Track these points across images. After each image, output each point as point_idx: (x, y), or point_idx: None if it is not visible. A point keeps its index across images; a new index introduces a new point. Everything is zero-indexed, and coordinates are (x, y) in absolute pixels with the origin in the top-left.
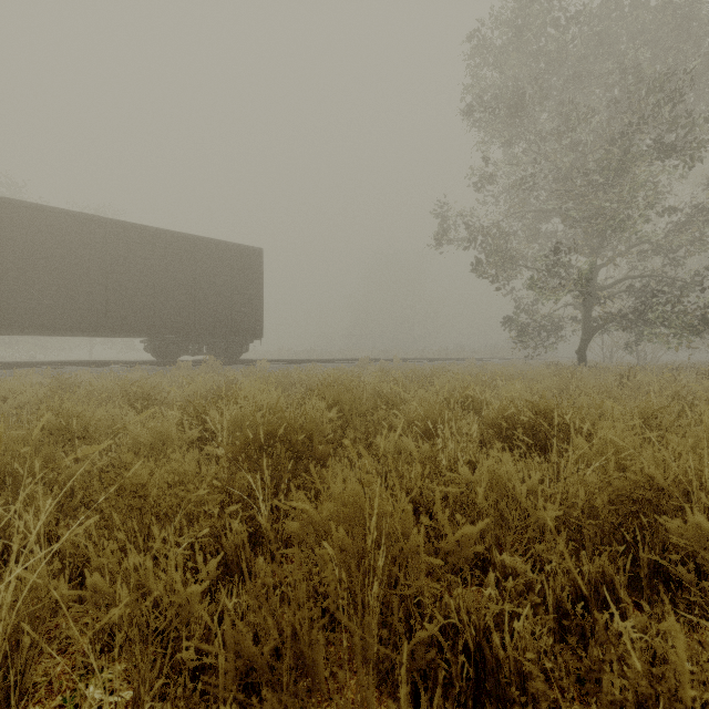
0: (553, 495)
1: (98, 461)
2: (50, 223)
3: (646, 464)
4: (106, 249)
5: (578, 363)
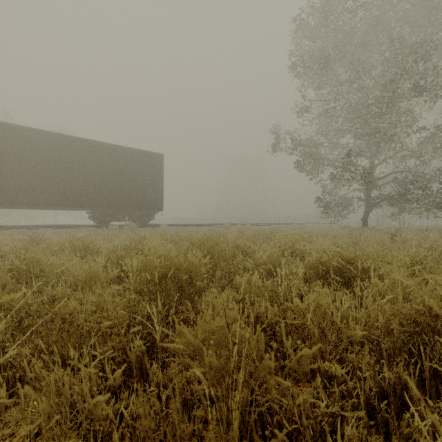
0: (357, 317)
1: (49, 292)
2: (28, 137)
3: (426, 298)
4: (64, 154)
5: (362, 226)
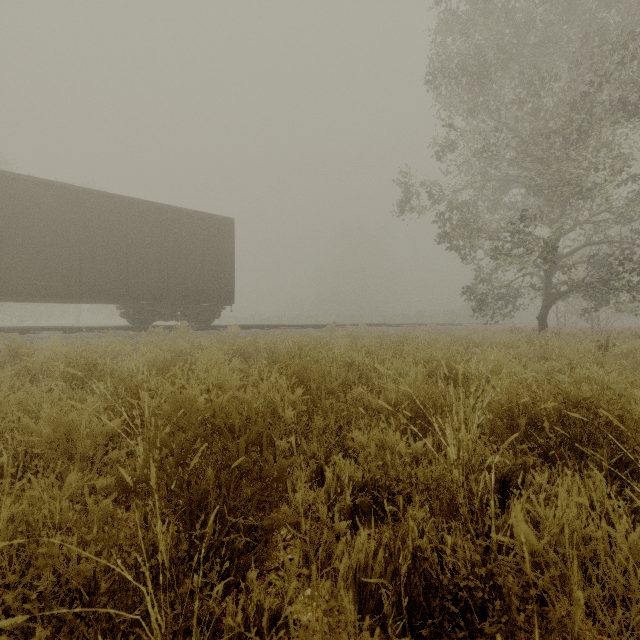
0: None
1: None
2: (23, 191)
3: None
4: (80, 218)
5: (539, 329)
